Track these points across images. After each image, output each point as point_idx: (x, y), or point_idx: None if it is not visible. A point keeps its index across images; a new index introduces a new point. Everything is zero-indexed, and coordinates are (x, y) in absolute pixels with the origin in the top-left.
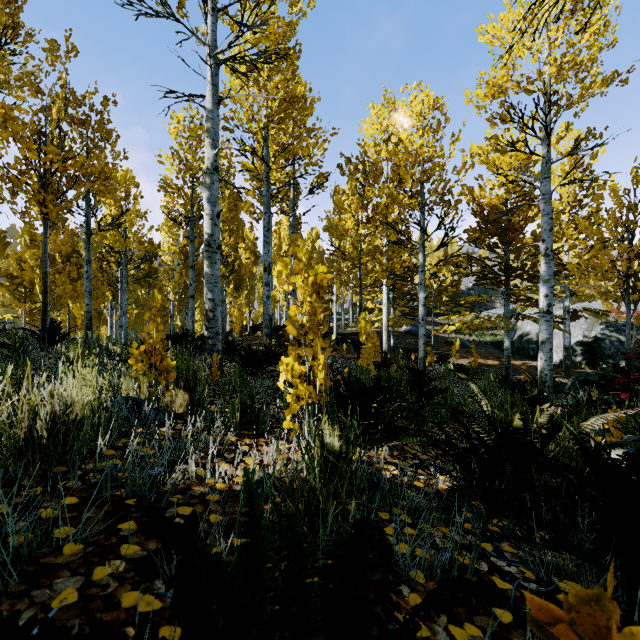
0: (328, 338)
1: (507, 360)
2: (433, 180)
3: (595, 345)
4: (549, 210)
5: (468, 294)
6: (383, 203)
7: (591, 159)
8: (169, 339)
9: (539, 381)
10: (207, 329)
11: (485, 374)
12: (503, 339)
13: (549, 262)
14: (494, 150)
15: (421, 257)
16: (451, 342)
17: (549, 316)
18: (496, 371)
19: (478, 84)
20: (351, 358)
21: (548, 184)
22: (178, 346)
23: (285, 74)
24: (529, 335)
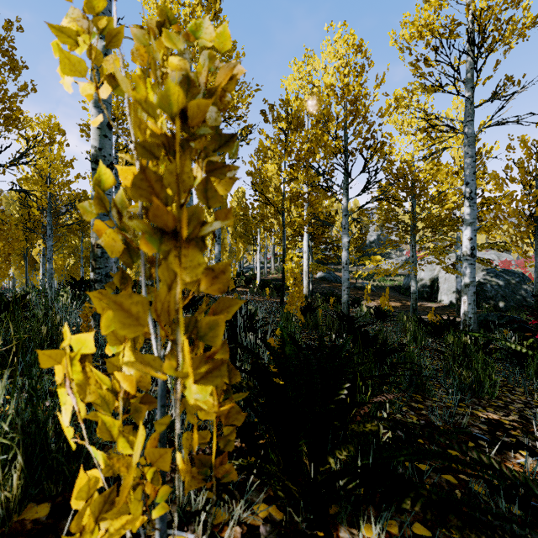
0: (252, 283)
1: (414, 302)
2: (355, 126)
3: (479, 288)
4: (473, 153)
5: (370, 246)
6: (306, 148)
7: (479, 128)
8: (76, 284)
9: (463, 324)
10: (93, 270)
11: (398, 316)
12: (400, 284)
13: (473, 205)
14: (422, 88)
15: (345, 201)
16: (359, 287)
17: (473, 259)
18: (400, 312)
19: (403, 26)
20: (274, 302)
21: (472, 127)
22: (77, 292)
23: (207, 13)
24: (423, 280)
